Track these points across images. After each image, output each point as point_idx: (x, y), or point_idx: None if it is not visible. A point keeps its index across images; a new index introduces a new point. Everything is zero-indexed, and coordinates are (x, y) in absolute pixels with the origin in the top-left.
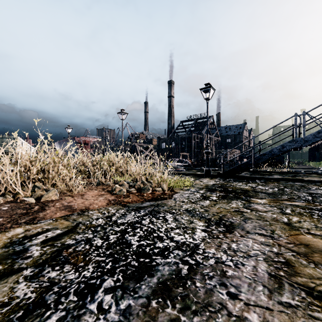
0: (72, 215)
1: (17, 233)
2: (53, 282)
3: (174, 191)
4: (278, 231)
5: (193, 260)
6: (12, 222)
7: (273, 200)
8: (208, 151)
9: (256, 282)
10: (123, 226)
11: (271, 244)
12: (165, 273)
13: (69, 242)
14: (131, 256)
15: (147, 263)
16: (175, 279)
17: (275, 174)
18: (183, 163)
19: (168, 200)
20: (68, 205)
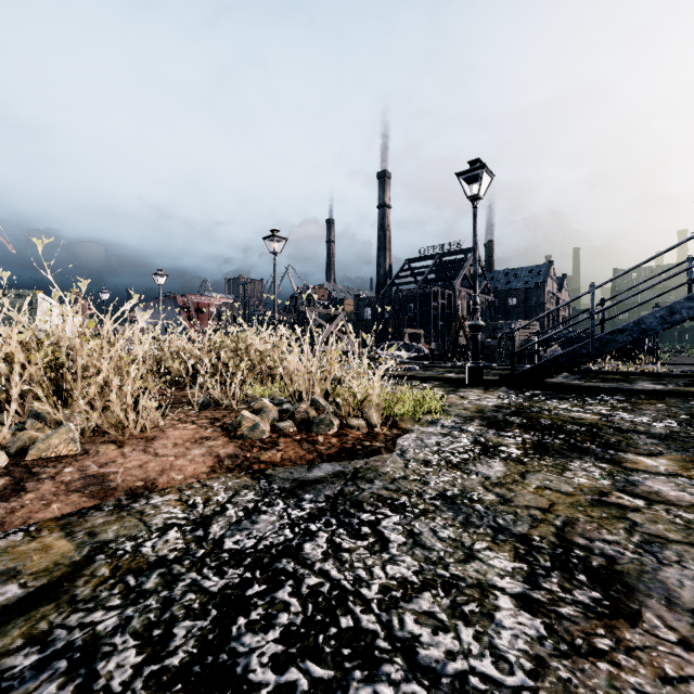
0: (96, 512)
1: None
2: None
3: (398, 427)
4: None
5: None
6: None
7: (693, 463)
8: (477, 324)
9: None
10: (238, 567)
11: None
12: None
13: (11, 660)
14: None
15: None
16: None
17: (640, 379)
18: (412, 352)
19: (385, 457)
20: (99, 472)
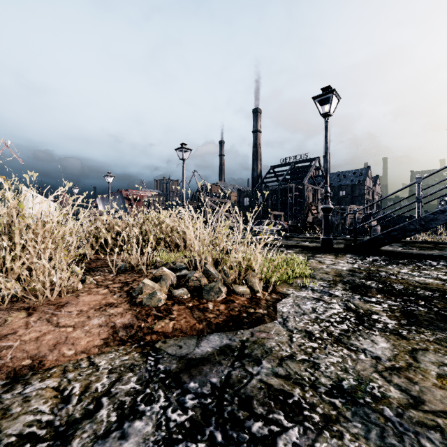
0: None
1: None
2: None
3: (276, 291)
4: None
5: None
6: None
7: None
8: (328, 207)
9: None
10: None
11: None
12: None
13: None
14: None
15: None
16: None
17: None
18: (276, 226)
19: (269, 326)
20: None
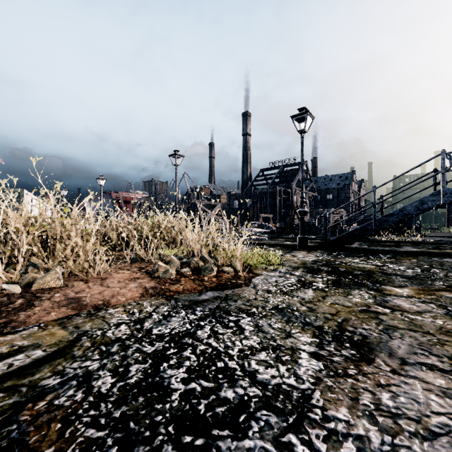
0: (77, 317)
1: None
2: None
3: (253, 272)
4: None
5: (304, 444)
6: None
7: (423, 291)
8: (304, 210)
9: None
10: (161, 342)
11: None
12: None
13: (47, 381)
14: (164, 428)
15: None
16: None
17: (406, 245)
18: (264, 228)
19: (244, 288)
20: (76, 296)
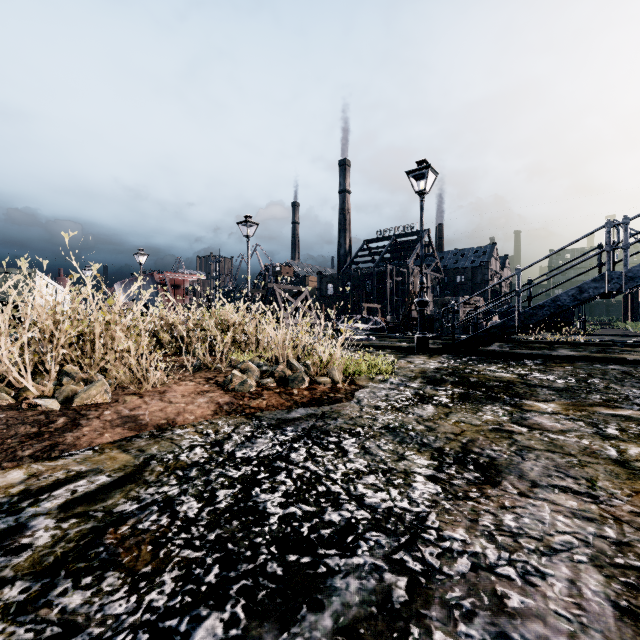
0: (138, 439)
1: (9, 482)
2: (70, 625)
3: (356, 384)
4: (604, 481)
5: (417, 560)
6: (4, 456)
7: (573, 406)
8: (424, 300)
9: (587, 630)
10: (248, 465)
11: (597, 516)
12: (351, 599)
13: (123, 507)
14: (266, 549)
15: (306, 570)
16: (379, 620)
17: (562, 347)
18: (369, 324)
19: (345, 404)
20: (131, 414)
